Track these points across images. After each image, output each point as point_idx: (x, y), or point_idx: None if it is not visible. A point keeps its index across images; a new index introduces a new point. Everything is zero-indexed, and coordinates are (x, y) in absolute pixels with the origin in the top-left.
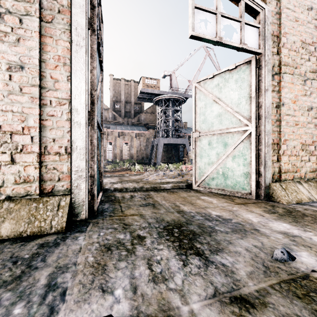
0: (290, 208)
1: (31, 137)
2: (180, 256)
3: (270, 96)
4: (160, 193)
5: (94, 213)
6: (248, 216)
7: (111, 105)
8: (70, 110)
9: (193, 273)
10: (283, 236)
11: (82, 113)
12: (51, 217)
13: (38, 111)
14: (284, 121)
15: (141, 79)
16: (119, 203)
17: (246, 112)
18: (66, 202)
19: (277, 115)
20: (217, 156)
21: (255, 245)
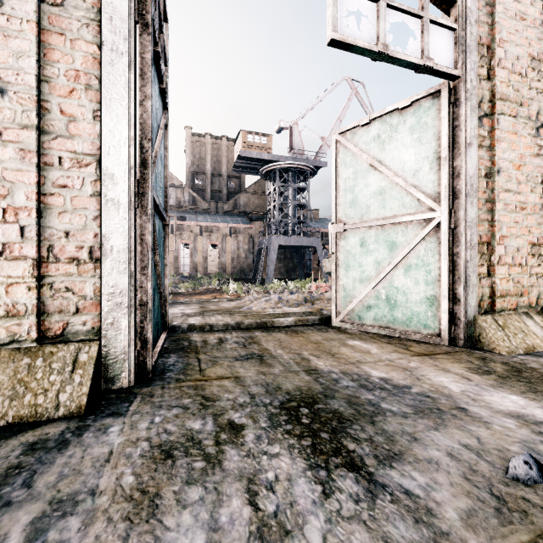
0: (516, 364)
1: (20, 229)
2: (315, 471)
3: (475, 156)
4: (273, 335)
5: (147, 375)
6: (442, 380)
7: (187, 179)
8: (99, 177)
9: (346, 516)
10: (517, 422)
11: (124, 183)
12: (59, 386)
13: (34, 177)
14: (500, 201)
15: (240, 135)
16: (197, 353)
17: (430, 186)
18: (89, 355)
19: (487, 191)
20: (377, 267)
21: (466, 445)
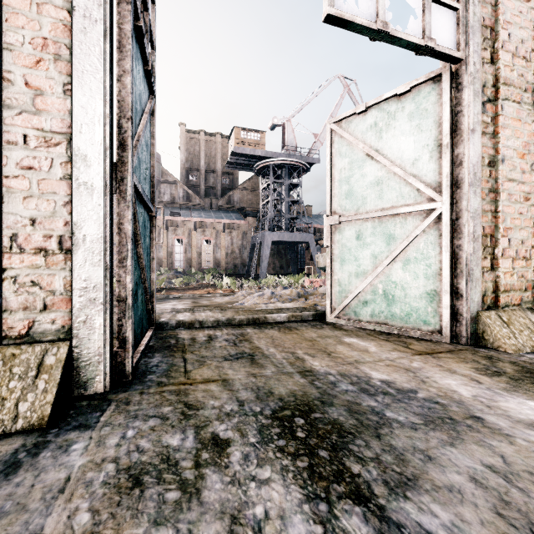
0: (526, 363)
1: None
2: (313, 504)
3: (478, 143)
4: (266, 332)
5: (126, 378)
6: (449, 383)
7: (182, 175)
8: (70, 158)
9: None
10: None
11: (98, 165)
12: (19, 394)
13: None
14: (504, 191)
15: (234, 132)
16: (183, 353)
17: (431, 175)
18: (57, 357)
19: (490, 181)
20: (374, 261)
21: (491, 466)
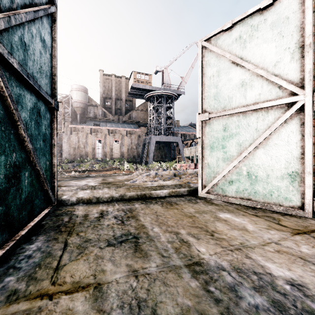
0: None
1: None
2: None
3: None
4: (151, 207)
5: None
6: None
7: (101, 101)
8: None
9: None
10: None
11: None
12: None
13: None
14: None
15: (132, 74)
16: (68, 234)
17: (292, 73)
18: None
19: None
20: (238, 148)
21: None
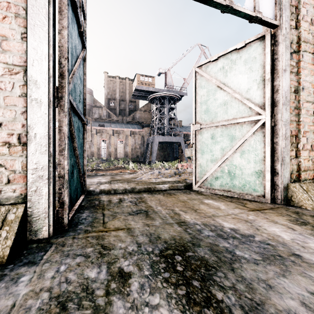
0: None
1: None
2: None
3: (288, 78)
4: (155, 196)
5: (64, 227)
6: (274, 230)
7: (105, 102)
8: (26, 82)
9: None
10: None
11: (44, 87)
12: None
13: None
14: (303, 108)
15: (136, 77)
16: (103, 210)
17: (258, 98)
18: (16, 215)
19: (295, 102)
20: (222, 152)
21: (313, 293)
